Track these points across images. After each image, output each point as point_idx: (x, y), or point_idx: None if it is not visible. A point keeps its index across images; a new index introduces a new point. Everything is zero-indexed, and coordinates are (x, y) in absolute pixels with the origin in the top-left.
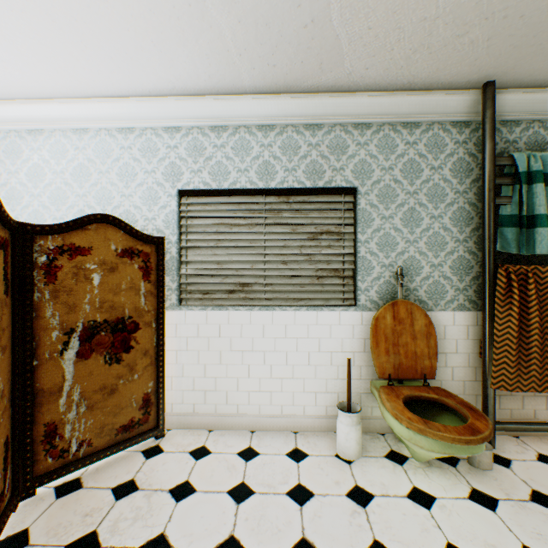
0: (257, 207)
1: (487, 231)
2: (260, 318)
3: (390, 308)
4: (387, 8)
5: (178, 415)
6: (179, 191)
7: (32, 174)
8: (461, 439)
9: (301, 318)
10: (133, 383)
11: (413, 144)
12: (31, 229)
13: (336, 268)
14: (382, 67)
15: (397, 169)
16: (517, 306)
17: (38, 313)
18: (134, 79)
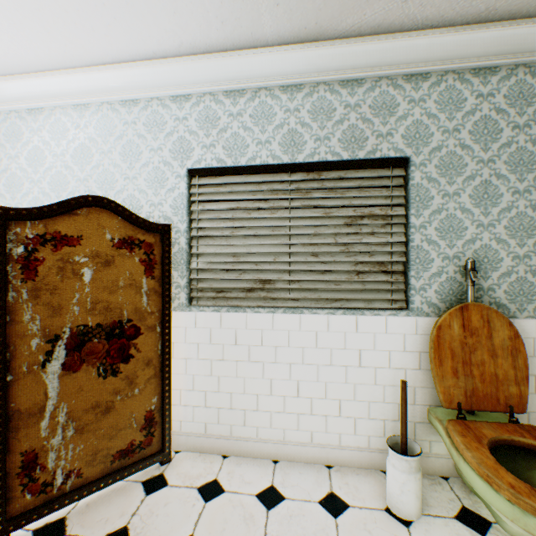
0: (280, 187)
1: None
2: (285, 322)
3: (457, 314)
4: None
5: (187, 435)
6: (189, 171)
7: (32, 158)
8: None
9: (336, 324)
10: (132, 399)
11: (488, 96)
12: (3, 214)
13: (382, 261)
14: None
15: (465, 130)
16: None
17: (12, 317)
18: (134, 34)
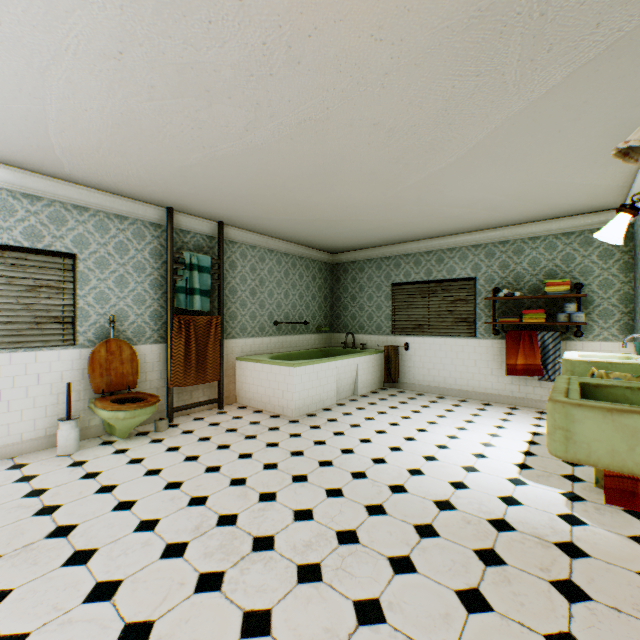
0: None
1: (170, 295)
2: None
3: (105, 345)
4: (98, 163)
5: None
6: None
7: None
8: (141, 406)
9: (20, 359)
10: None
11: (124, 231)
12: None
13: (58, 316)
14: (97, 180)
15: (112, 246)
16: (185, 338)
17: None
18: None
